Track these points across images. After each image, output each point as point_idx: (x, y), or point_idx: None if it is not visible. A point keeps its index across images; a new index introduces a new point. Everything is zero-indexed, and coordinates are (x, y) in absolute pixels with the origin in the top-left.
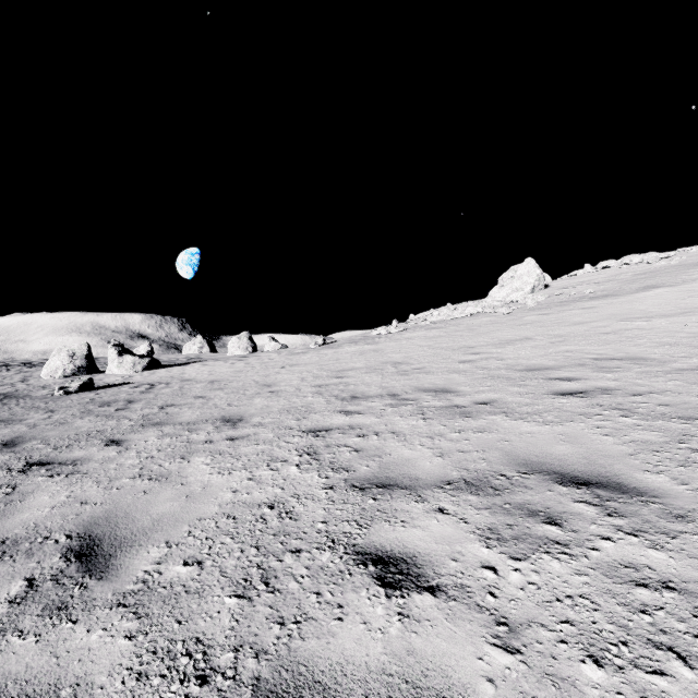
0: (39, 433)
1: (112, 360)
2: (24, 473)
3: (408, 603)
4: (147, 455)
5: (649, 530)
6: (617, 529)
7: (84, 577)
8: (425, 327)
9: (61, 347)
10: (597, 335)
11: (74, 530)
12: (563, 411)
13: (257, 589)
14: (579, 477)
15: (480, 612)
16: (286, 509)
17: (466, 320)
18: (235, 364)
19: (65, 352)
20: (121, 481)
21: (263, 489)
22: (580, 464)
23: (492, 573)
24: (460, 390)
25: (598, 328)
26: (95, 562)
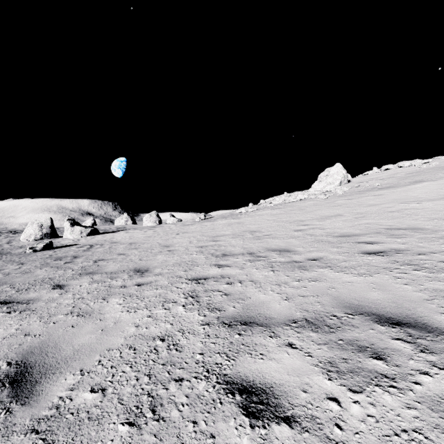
0: (10, 279)
1: (67, 229)
2: None
3: (269, 434)
4: (79, 296)
5: None
6: (432, 364)
7: (11, 402)
8: (271, 208)
9: (33, 220)
10: (386, 213)
11: (14, 358)
12: (371, 266)
13: (146, 417)
14: (392, 318)
15: None
16: (173, 342)
17: (297, 203)
18: (146, 232)
19: (36, 224)
20: (57, 317)
21: (158, 324)
22: (391, 307)
23: (336, 404)
24: (297, 250)
25: (386, 208)
26: (23, 387)
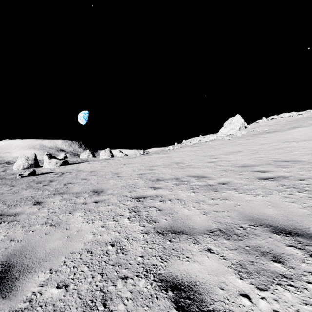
0: (3, 197)
1: (46, 161)
2: None
3: None
4: (52, 210)
5: None
6: None
7: None
8: (190, 146)
9: (22, 155)
10: (273, 149)
11: (1, 259)
12: (265, 188)
13: (98, 309)
14: (285, 228)
15: None
16: (120, 247)
17: (209, 142)
18: (102, 163)
19: (24, 157)
20: (35, 226)
21: (109, 233)
22: (283, 220)
23: (247, 300)
24: (210, 177)
25: (273, 146)
26: (5, 283)
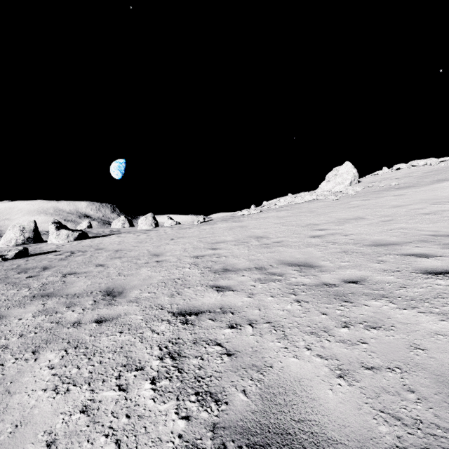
0: None
1: (52, 233)
2: None
3: None
4: (3, 343)
5: None
6: None
7: None
8: (276, 210)
9: (15, 224)
10: (419, 215)
11: None
12: None
13: None
14: None
15: None
16: None
17: (305, 204)
18: (139, 236)
19: (18, 227)
20: None
21: (91, 441)
22: None
23: None
24: (322, 265)
25: (417, 210)
26: None
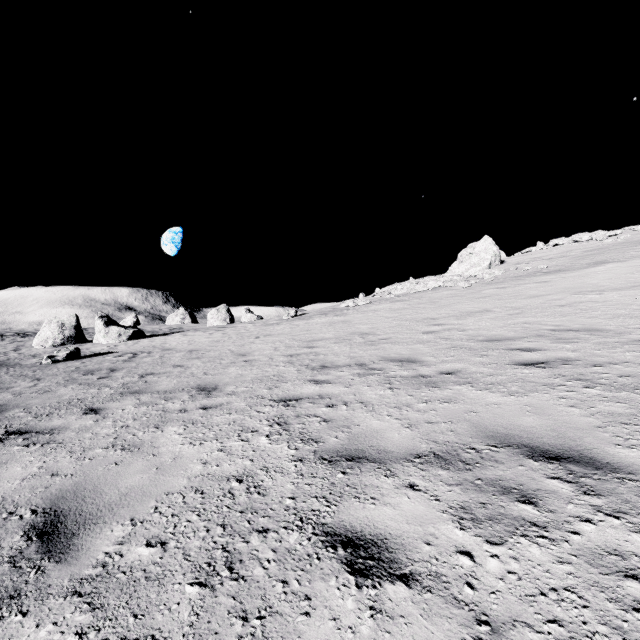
0: (23, 401)
1: (99, 330)
2: (1, 443)
3: (380, 595)
4: (123, 424)
5: (630, 511)
6: (596, 509)
7: (43, 559)
8: (390, 300)
9: (51, 318)
10: (552, 307)
11: (41, 505)
12: (526, 382)
13: (221, 576)
14: (550, 450)
15: (458, 607)
16: (254, 483)
17: (428, 293)
18: (213, 334)
19: (55, 323)
20: (94, 451)
21: (233, 460)
22: (549, 436)
23: (468, 559)
24: (425, 360)
25: (553, 301)
26: (56, 541)
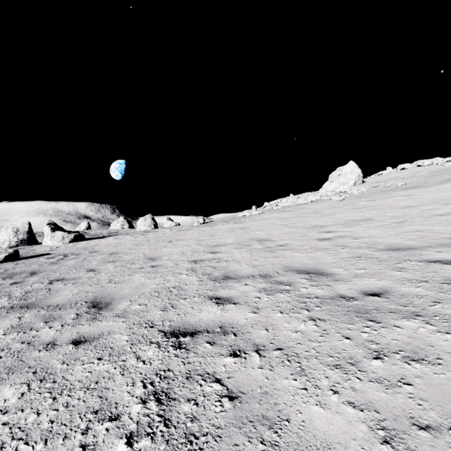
0: None
1: (47, 235)
2: None
3: None
4: None
5: None
6: None
7: None
8: (278, 211)
9: (8, 225)
10: (433, 216)
11: None
12: None
13: None
14: None
15: None
16: None
17: (308, 205)
18: (137, 238)
19: (11, 229)
20: None
21: None
22: None
23: None
24: (335, 273)
25: (430, 211)
26: None
